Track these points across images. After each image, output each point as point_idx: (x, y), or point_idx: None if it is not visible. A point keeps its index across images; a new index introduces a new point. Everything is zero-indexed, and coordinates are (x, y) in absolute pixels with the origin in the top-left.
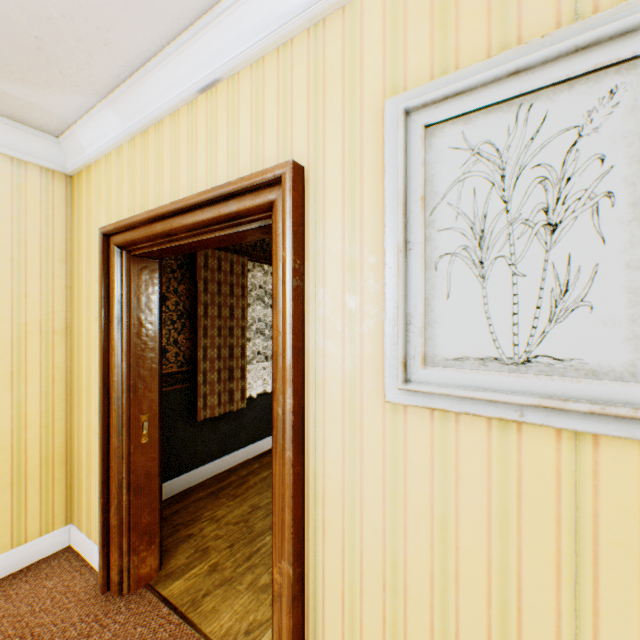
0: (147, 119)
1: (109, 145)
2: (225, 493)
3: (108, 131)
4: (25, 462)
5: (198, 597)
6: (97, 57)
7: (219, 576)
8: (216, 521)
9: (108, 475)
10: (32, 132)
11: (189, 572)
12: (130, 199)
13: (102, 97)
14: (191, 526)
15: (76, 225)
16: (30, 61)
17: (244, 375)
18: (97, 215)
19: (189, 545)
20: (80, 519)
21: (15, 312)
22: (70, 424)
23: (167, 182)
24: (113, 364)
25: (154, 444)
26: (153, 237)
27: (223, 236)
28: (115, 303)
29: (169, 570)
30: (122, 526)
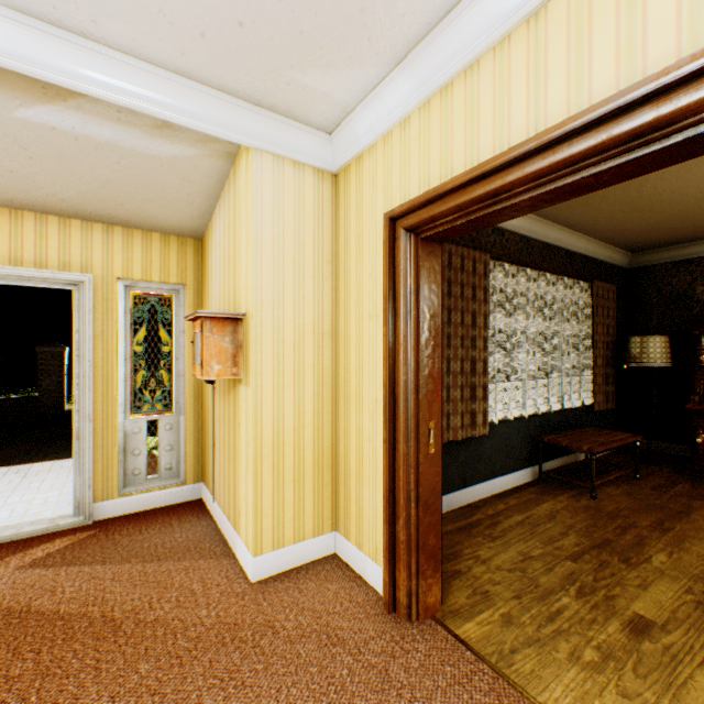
0: (456, 67)
1: (393, 121)
2: (477, 531)
3: (393, 105)
4: (302, 461)
5: (504, 651)
6: (417, 1)
7: (519, 632)
8: (482, 562)
9: (392, 484)
10: (311, 132)
11: (477, 616)
12: (421, 173)
13: (396, 63)
14: (454, 561)
15: (341, 224)
16: (344, 34)
17: (485, 395)
18: (370, 205)
19: (462, 583)
20: (346, 528)
21: (296, 313)
22: (334, 429)
23: (486, 133)
24: (399, 361)
25: (437, 457)
26: (466, 204)
27: (591, 176)
28: (402, 293)
29: (451, 607)
30: (410, 543)
